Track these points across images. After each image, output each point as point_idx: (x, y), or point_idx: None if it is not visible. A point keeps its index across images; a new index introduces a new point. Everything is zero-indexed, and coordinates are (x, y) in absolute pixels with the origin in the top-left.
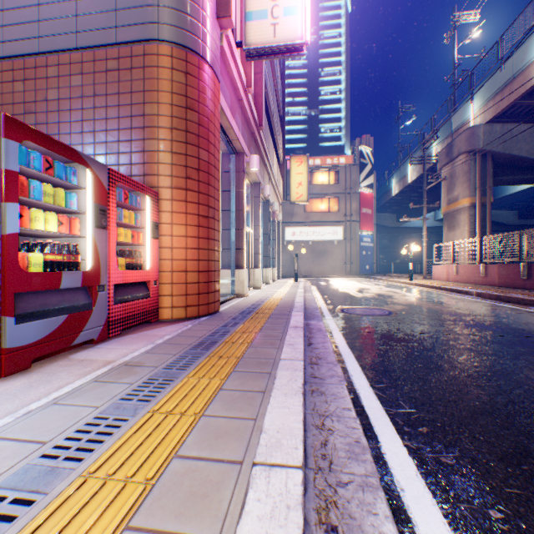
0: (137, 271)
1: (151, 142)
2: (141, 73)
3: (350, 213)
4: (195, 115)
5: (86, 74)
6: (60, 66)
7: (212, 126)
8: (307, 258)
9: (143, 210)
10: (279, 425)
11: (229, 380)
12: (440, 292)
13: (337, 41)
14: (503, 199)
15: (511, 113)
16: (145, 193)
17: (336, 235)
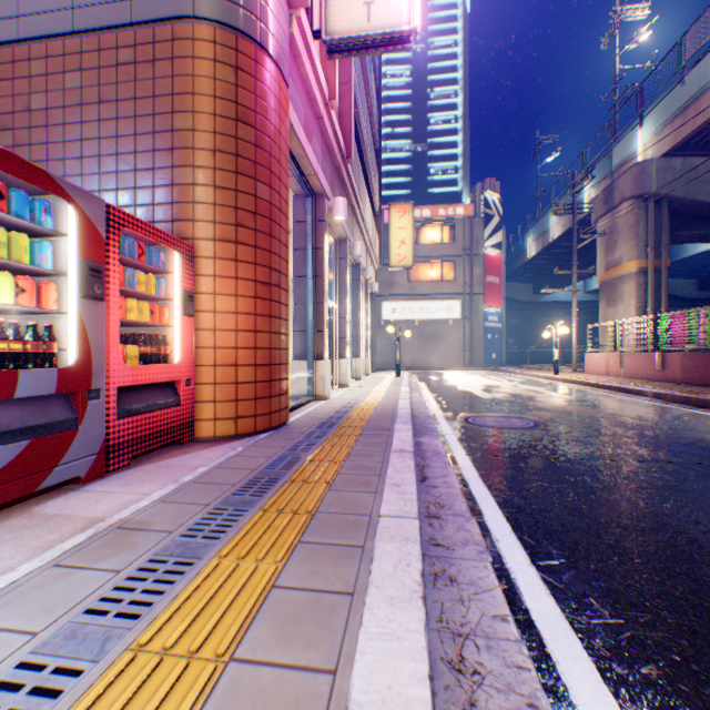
0: (157, 366)
1: (183, 170)
2: (168, 68)
3: (470, 282)
4: (250, 131)
5: (87, 70)
6: (49, 59)
7: (276, 149)
8: (412, 343)
9: (169, 273)
10: (381, 693)
11: (291, 563)
12: (601, 391)
13: (452, 51)
14: (680, 263)
15: (695, 143)
16: (172, 247)
17: (452, 313)
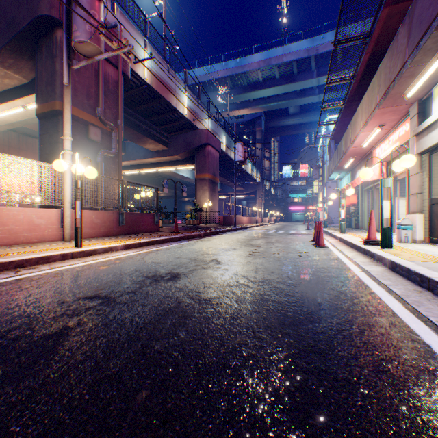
0: None
1: None
2: None
3: None
4: None
5: None
6: None
7: None
8: None
9: None
10: None
11: None
12: None
13: None
14: None
15: None
16: None
17: None
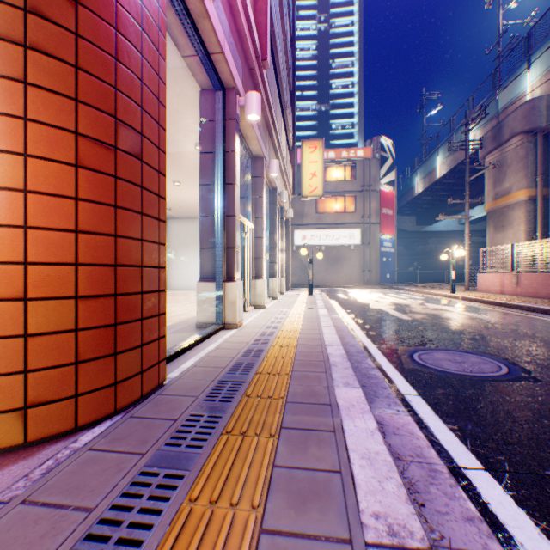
0: None
1: None
2: None
3: (368, 213)
4: None
5: None
6: None
7: None
8: (319, 265)
9: None
10: None
11: None
12: (514, 311)
13: (349, 30)
14: None
15: None
16: None
17: (353, 239)
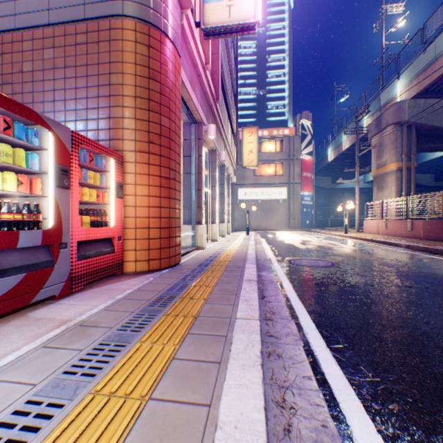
0: (101, 228)
1: (116, 109)
2: (107, 46)
3: (292, 176)
4: (157, 85)
5: (57, 48)
6: (34, 40)
7: (173, 95)
8: (257, 214)
9: (108, 172)
10: (236, 416)
11: (183, 345)
12: (373, 244)
13: (281, 32)
14: (423, 164)
15: (432, 90)
16: (109, 156)
17: (281, 195)
